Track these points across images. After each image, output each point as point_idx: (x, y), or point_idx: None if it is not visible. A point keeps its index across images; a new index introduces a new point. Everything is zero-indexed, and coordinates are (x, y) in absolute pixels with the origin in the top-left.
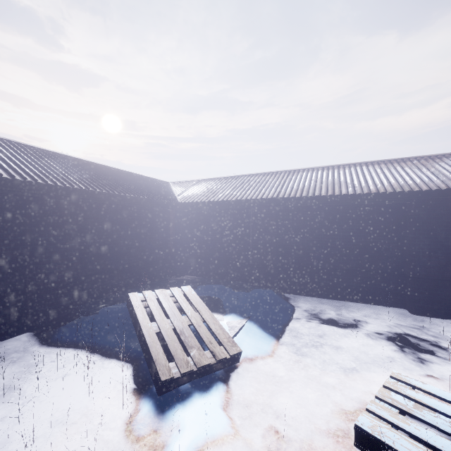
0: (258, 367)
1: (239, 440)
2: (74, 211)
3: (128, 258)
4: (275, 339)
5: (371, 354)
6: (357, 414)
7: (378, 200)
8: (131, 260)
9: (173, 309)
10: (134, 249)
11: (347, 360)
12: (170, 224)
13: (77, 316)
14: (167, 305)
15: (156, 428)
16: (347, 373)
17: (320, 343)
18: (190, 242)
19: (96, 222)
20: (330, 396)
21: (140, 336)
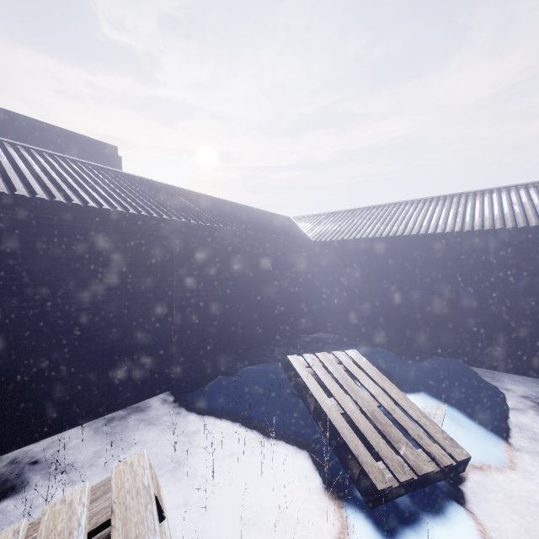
0: (500, 484)
1: None
2: (213, 253)
3: (260, 310)
4: (503, 440)
5: None
6: None
7: None
8: (262, 312)
9: (349, 382)
10: (265, 299)
11: None
12: (301, 268)
13: (215, 376)
14: (339, 375)
15: None
16: None
17: None
18: (325, 291)
19: (229, 266)
20: None
21: (319, 416)
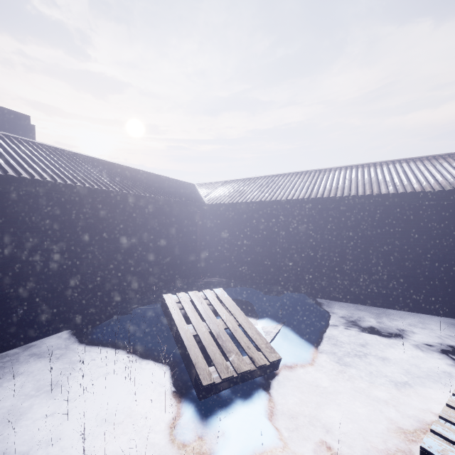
0: (299, 376)
1: (288, 454)
2: (109, 212)
3: (158, 260)
4: (314, 346)
5: (423, 367)
6: (418, 435)
7: (423, 199)
8: (160, 261)
9: (208, 312)
10: (164, 251)
11: (395, 373)
12: (197, 226)
13: (112, 315)
14: (201, 307)
15: (201, 434)
16: (397, 387)
17: (362, 353)
18: (217, 244)
19: (128, 223)
20: (383, 412)
21: (177, 338)
